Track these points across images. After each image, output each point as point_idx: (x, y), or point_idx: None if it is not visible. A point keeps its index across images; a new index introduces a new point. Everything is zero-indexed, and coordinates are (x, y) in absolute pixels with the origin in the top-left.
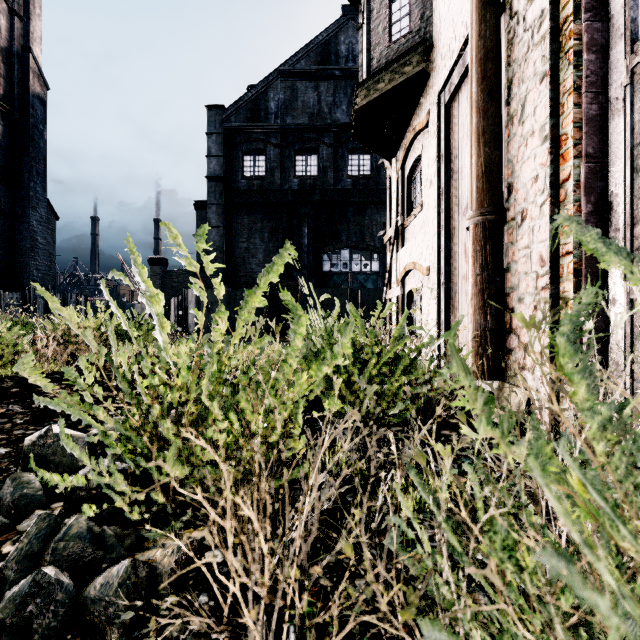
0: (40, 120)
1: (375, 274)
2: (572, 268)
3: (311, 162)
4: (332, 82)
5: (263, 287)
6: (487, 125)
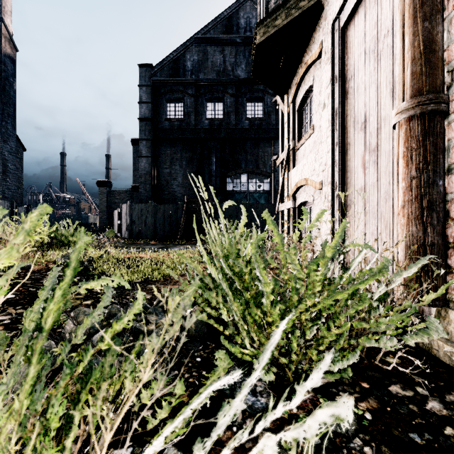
0: (10, 74)
1: (266, 193)
2: None
3: (218, 108)
4: (234, 47)
5: None
6: None
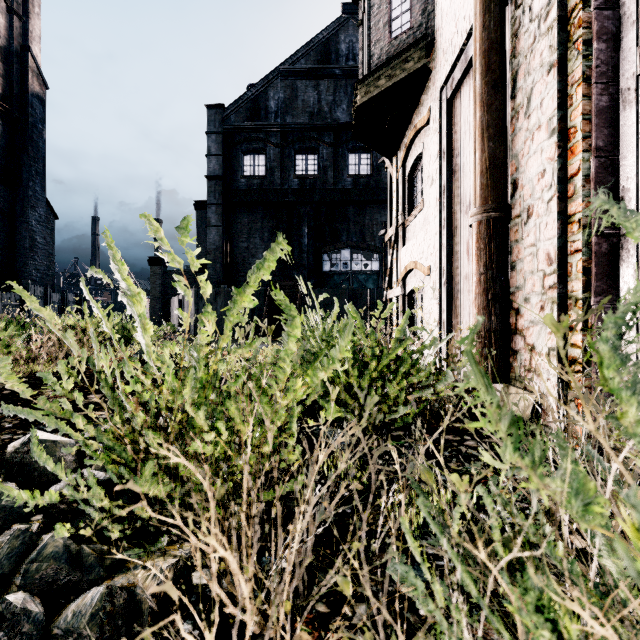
0: (39, 119)
1: (375, 274)
2: (581, 266)
3: (311, 161)
4: (332, 81)
5: (253, 285)
6: (491, 119)
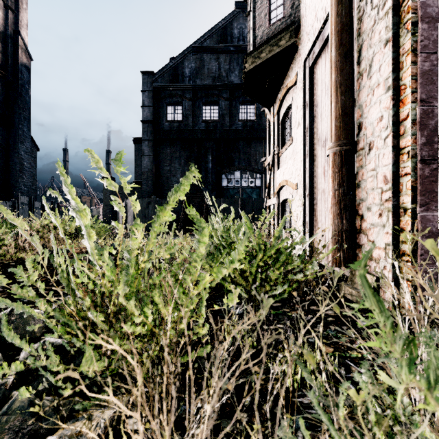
0: (26, 82)
1: (258, 188)
2: (410, 185)
3: (214, 110)
4: (228, 55)
5: (172, 204)
6: (343, 80)
